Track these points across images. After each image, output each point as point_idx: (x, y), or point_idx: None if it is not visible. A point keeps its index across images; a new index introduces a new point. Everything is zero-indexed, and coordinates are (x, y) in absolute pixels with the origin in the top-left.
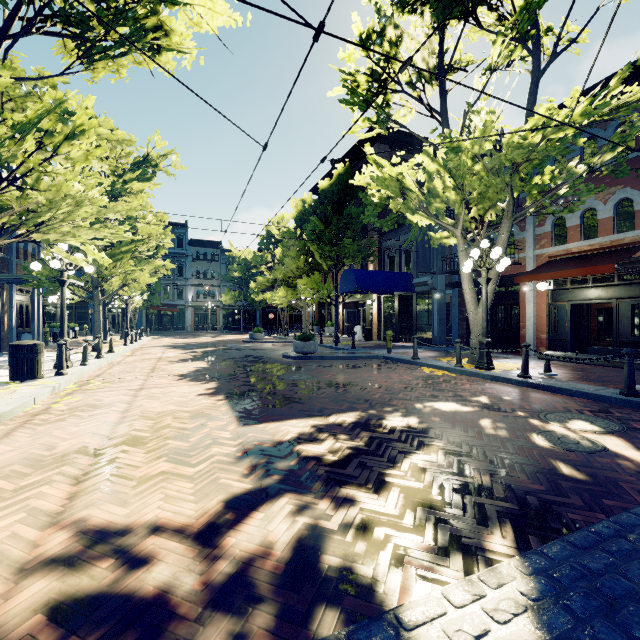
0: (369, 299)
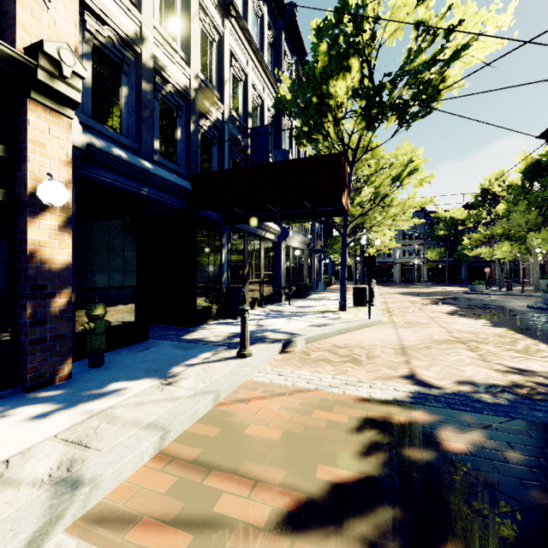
0: None
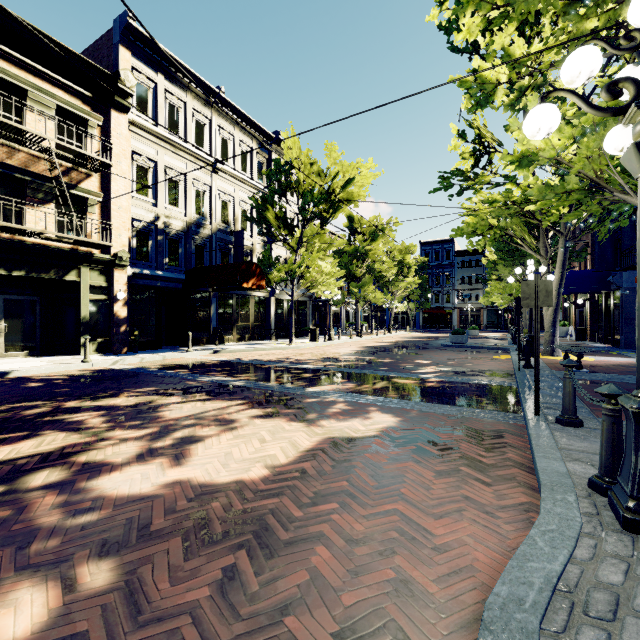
0: (579, 298)
